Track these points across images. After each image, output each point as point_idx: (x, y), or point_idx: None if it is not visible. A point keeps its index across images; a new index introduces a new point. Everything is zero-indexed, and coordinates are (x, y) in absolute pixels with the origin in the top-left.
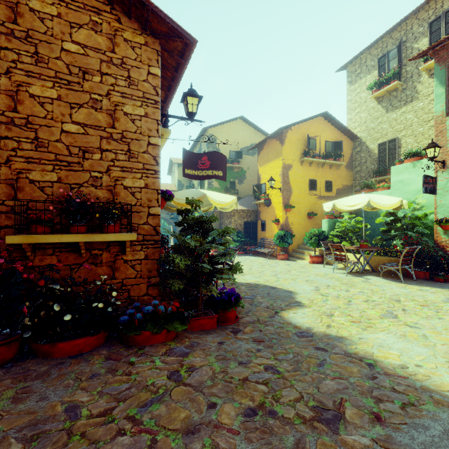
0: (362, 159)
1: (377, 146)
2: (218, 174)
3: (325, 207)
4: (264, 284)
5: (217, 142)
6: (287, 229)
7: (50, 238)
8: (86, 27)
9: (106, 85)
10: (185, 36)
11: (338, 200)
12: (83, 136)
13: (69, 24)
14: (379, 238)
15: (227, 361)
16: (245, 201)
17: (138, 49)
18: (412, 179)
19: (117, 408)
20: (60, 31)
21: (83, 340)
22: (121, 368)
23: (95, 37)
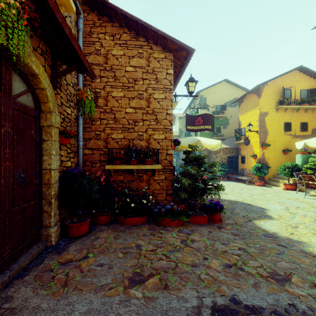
0: None
1: None
2: (208, 127)
3: (297, 145)
4: (242, 201)
5: (206, 100)
6: (264, 162)
7: (122, 167)
8: (136, 56)
9: (145, 85)
10: (188, 49)
11: (309, 140)
12: (134, 114)
13: (128, 57)
14: None
15: (214, 241)
16: (228, 141)
17: (161, 61)
18: None
19: (158, 250)
20: (124, 62)
21: (137, 218)
22: (156, 234)
23: (140, 61)
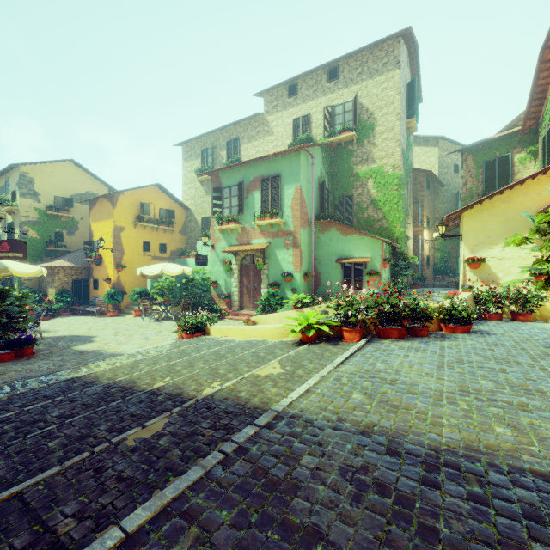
0: (192, 227)
1: (201, 220)
2: (19, 255)
3: (138, 271)
4: (72, 335)
5: (35, 184)
6: (120, 287)
7: None
8: None
9: None
10: None
11: (144, 268)
12: None
13: None
14: (181, 293)
15: (17, 365)
16: (76, 257)
17: None
18: (207, 252)
19: None
20: None
21: None
22: None
23: None
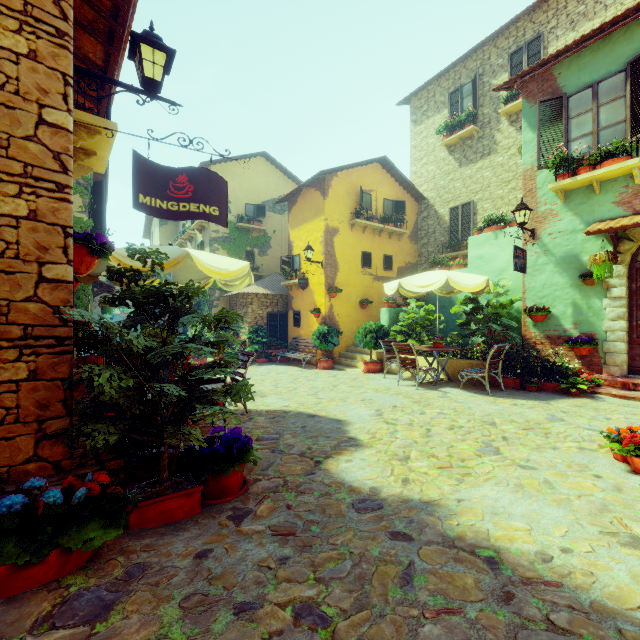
0: (430, 228)
1: (449, 212)
2: (210, 212)
3: (386, 288)
4: (296, 411)
5: None
6: (332, 323)
7: None
8: None
9: None
10: None
11: (406, 279)
12: None
13: None
14: (456, 333)
15: (209, 611)
16: (270, 282)
17: None
18: (494, 254)
19: None
20: None
21: None
22: None
23: None
